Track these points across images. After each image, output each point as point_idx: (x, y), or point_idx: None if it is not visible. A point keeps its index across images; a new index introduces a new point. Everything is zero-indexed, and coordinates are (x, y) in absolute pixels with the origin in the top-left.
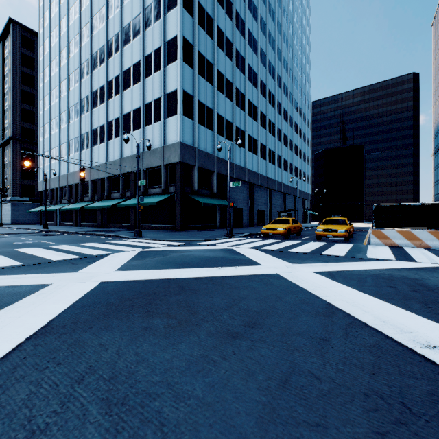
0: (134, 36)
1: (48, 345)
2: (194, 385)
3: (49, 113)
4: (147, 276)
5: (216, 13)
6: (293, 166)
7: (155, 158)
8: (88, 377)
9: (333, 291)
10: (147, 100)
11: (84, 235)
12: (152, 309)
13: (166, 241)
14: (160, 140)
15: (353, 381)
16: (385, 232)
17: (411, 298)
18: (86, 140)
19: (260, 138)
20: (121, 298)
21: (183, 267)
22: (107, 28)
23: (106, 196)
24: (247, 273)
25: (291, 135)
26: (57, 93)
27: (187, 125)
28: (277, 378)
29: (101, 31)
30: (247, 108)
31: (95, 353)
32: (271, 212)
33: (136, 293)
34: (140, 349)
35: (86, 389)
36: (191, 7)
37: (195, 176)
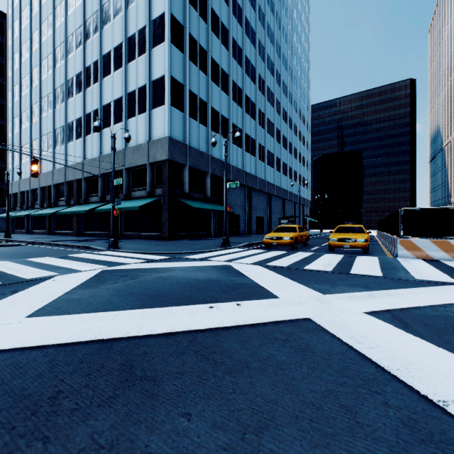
0: (115, 14)
1: None
2: None
3: (18, 105)
4: (72, 333)
5: None
6: (292, 170)
7: (139, 155)
8: None
9: (449, 376)
10: (129, 88)
11: (48, 246)
12: None
13: (146, 253)
14: (145, 134)
15: None
16: (416, 242)
17: None
18: (61, 136)
19: (258, 139)
20: None
21: (152, 305)
22: (84, 6)
23: (83, 200)
24: (259, 318)
25: (290, 137)
26: (28, 82)
27: (177, 117)
28: None
29: (78, 10)
30: (245, 104)
31: None
32: (270, 219)
33: (6, 404)
34: None
35: None
36: None
37: (186, 177)
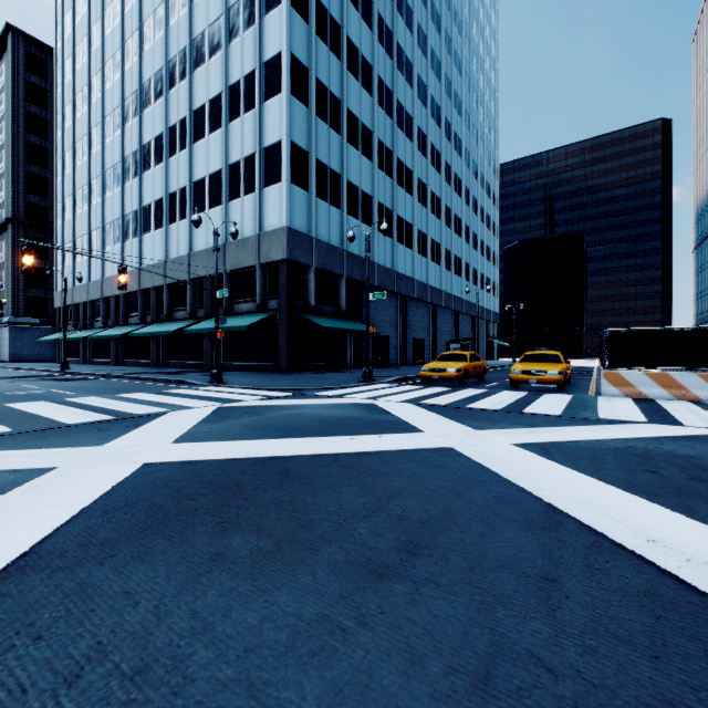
0: (212, 52)
1: (24, 595)
2: (303, 687)
3: (71, 180)
4: (225, 453)
5: (345, 16)
6: (470, 267)
7: (245, 253)
8: (90, 670)
9: (552, 479)
10: (232, 158)
11: (128, 380)
12: (230, 516)
13: (262, 389)
14: (254, 223)
15: (620, 675)
16: (626, 374)
17: (691, 493)
18: (133, 225)
19: (417, 222)
20: (177, 495)
21: (289, 436)
22: (167, 40)
23: (165, 316)
24: (400, 446)
25: (467, 217)
26: (85, 147)
27: (298, 199)
28: (468, 669)
29: (158, 46)
30: (397, 172)
31: (112, 613)
32: (436, 343)
33: (205, 486)
34: (200, 603)
35: (81, 700)
36: (305, 6)
37: (312, 283)
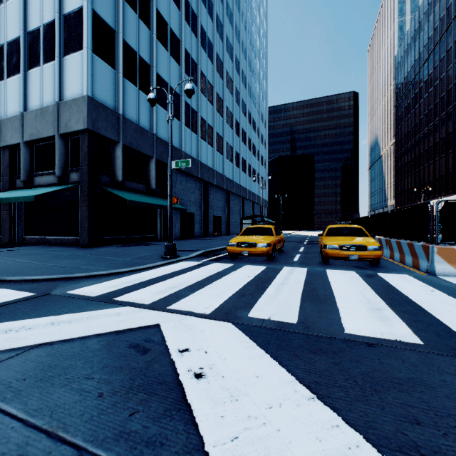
0: None
1: None
2: None
3: None
4: None
5: None
6: (251, 168)
7: (44, 122)
8: None
9: None
10: (31, 25)
11: None
12: None
13: None
14: (54, 93)
15: None
16: None
17: None
18: None
19: (216, 127)
20: None
21: None
22: None
23: None
24: None
25: (249, 132)
26: None
27: (103, 72)
28: None
29: None
30: (201, 82)
31: None
32: (229, 220)
33: None
34: None
35: None
36: None
37: (119, 159)
